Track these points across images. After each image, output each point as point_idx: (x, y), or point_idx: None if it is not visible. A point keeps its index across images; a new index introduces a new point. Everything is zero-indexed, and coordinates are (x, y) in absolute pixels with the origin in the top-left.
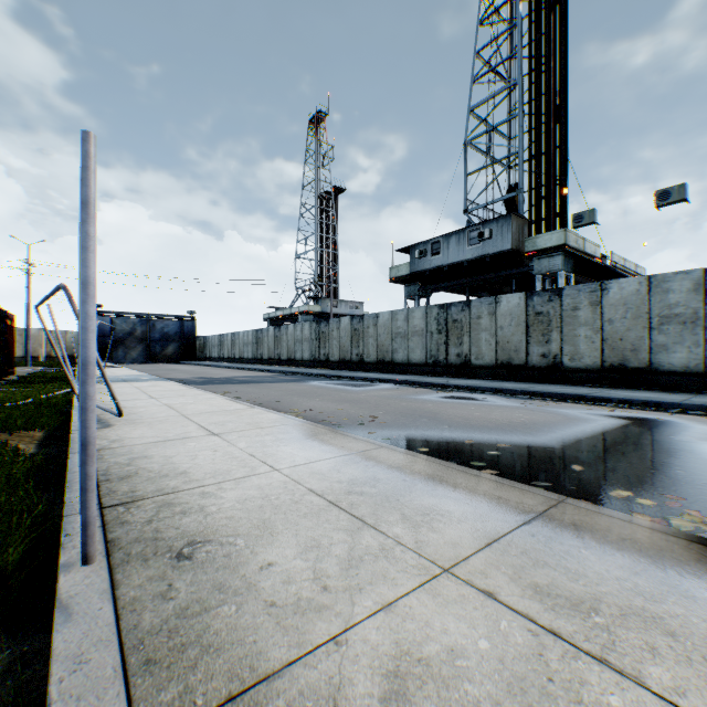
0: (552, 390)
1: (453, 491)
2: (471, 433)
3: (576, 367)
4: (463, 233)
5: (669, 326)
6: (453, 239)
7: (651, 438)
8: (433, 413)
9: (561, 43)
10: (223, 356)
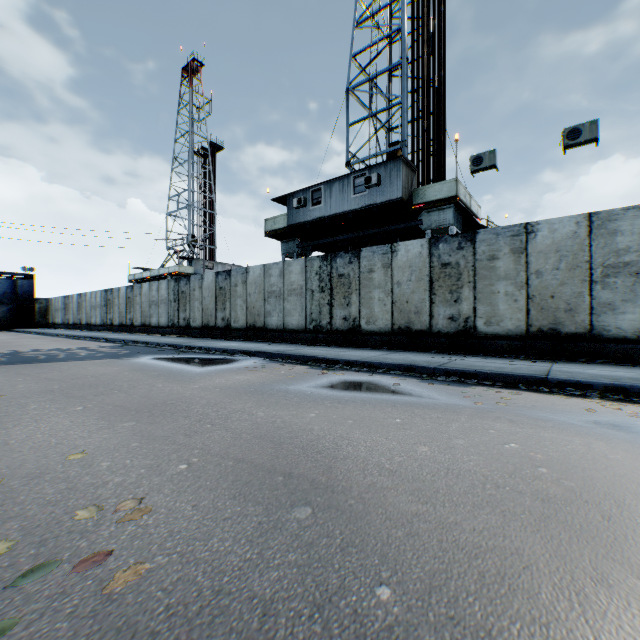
0: (487, 367)
1: None
2: None
3: (494, 332)
4: (347, 179)
5: (618, 278)
6: (336, 186)
7: None
8: (321, 458)
9: (441, 2)
10: (69, 321)
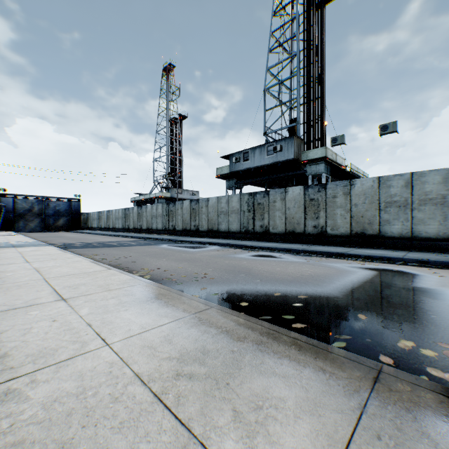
0: (323, 249)
1: (279, 363)
2: (277, 286)
3: (335, 234)
4: (263, 147)
5: (391, 208)
6: (257, 150)
7: (397, 285)
8: (248, 269)
9: (322, 33)
10: (101, 226)
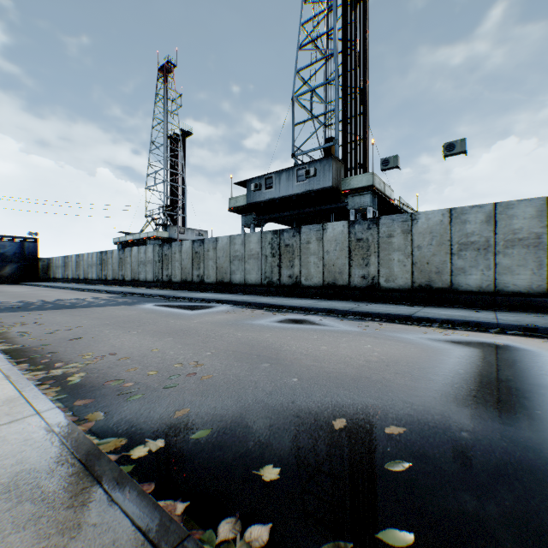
0: (379, 310)
1: None
2: (333, 395)
3: (391, 287)
4: (292, 171)
5: (467, 252)
6: (284, 175)
7: (539, 382)
8: (274, 350)
9: (365, 30)
10: (68, 277)
